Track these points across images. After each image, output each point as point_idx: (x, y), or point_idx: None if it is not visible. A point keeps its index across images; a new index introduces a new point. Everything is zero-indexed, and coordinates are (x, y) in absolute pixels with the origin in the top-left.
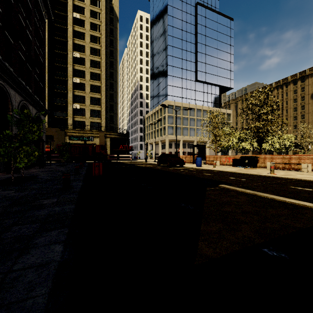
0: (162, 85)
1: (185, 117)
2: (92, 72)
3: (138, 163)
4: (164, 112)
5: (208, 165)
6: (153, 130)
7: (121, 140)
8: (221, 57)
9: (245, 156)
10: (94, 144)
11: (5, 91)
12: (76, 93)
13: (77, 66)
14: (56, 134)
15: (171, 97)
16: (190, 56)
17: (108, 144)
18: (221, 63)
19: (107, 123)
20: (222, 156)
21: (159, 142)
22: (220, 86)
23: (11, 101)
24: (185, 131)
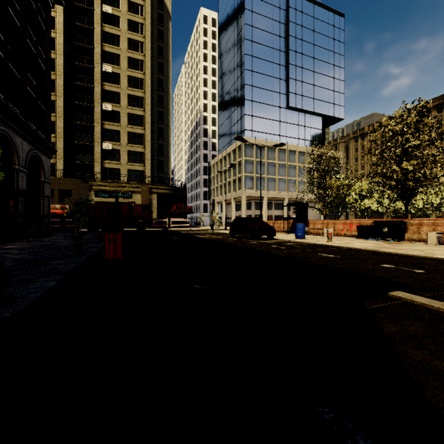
0: (236, 115)
1: (270, 163)
2: (130, 94)
3: (199, 231)
4: (239, 155)
5: (312, 235)
6: (223, 182)
7: (174, 197)
8: (326, 72)
9: (382, 220)
10: (132, 203)
11: None
12: (106, 127)
13: (107, 85)
14: (76, 187)
15: (250, 133)
16: (278, 71)
17: (155, 203)
18: (326, 81)
19: (154, 172)
20: (338, 221)
21: (231, 200)
22: (323, 116)
23: None
24: (270, 184)
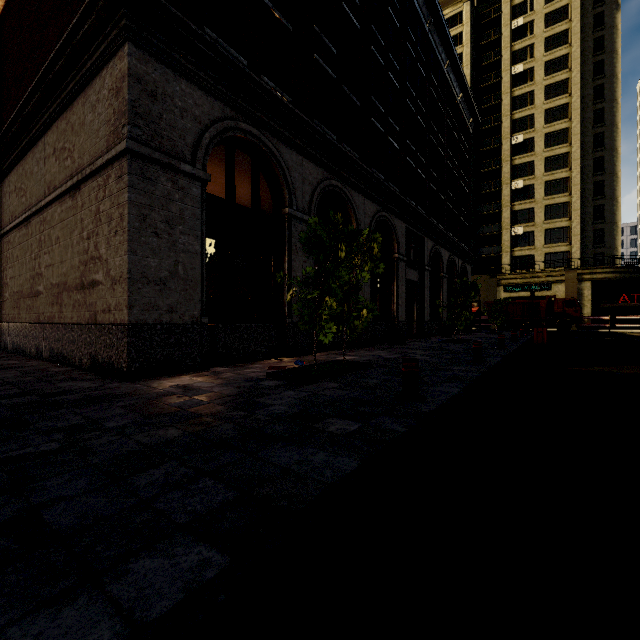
0: None
1: None
2: (548, 156)
3: None
4: None
5: None
6: None
7: (623, 282)
8: None
9: None
10: (551, 297)
11: (438, 254)
12: (516, 208)
13: (517, 159)
14: (483, 284)
15: None
16: None
17: (587, 294)
18: None
19: (586, 249)
20: None
21: None
22: None
23: (442, 261)
24: None
